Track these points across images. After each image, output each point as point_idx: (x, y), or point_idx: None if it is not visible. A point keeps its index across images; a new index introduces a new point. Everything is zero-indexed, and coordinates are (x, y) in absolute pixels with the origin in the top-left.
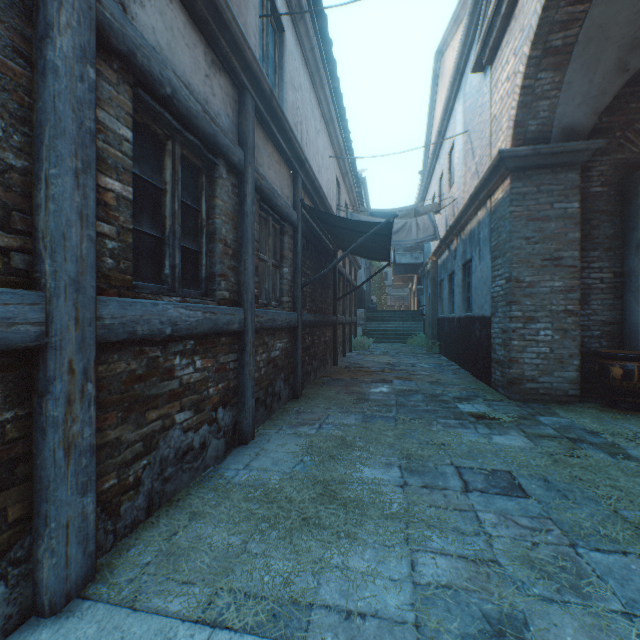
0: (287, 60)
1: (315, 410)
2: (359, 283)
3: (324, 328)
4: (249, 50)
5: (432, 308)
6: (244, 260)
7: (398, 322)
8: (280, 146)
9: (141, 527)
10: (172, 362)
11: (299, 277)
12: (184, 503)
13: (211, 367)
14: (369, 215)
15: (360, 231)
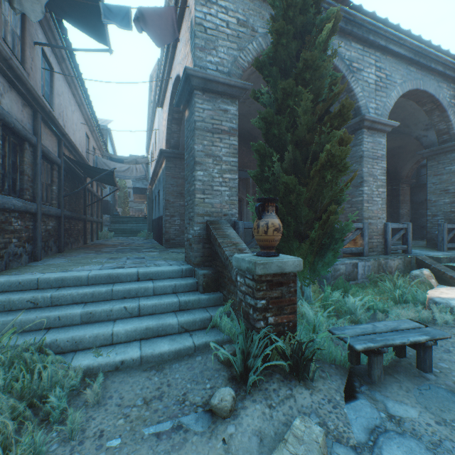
0: (56, 83)
1: (73, 254)
2: (106, 198)
3: (78, 221)
4: (41, 100)
5: (150, 214)
6: (37, 183)
7: (134, 224)
8: (52, 129)
9: (5, 271)
10: (12, 220)
11: (63, 192)
12: (19, 268)
13: (24, 225)
14: (109, 159)
15: (99, 172)
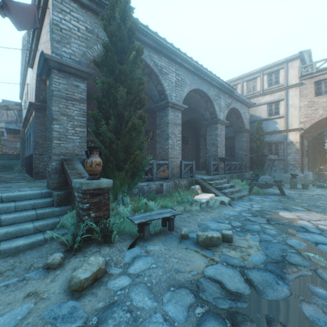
0: None
1: None
2: None
3: None
4: None
5: (23, 152)
6: None
7: (6, 160)
8: None
9: None
10: None
11: None
12: None
13: None
14: None
15: None
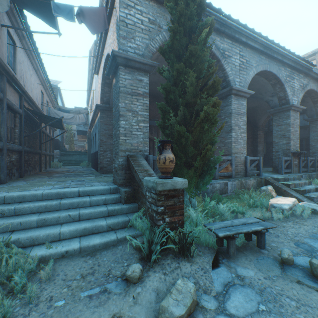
0: (18, 54)
1: (31, 178)
2: (56, 137)
3: (35, 155)
4: (7, 67)
5: (89, 150)
6: (3, 127)
7: (77, 156)
8: (15, 88)
9: None
10: None
11: (23, 133)
12: None
13: None
14: (59, 109)
15: (51, 119)
